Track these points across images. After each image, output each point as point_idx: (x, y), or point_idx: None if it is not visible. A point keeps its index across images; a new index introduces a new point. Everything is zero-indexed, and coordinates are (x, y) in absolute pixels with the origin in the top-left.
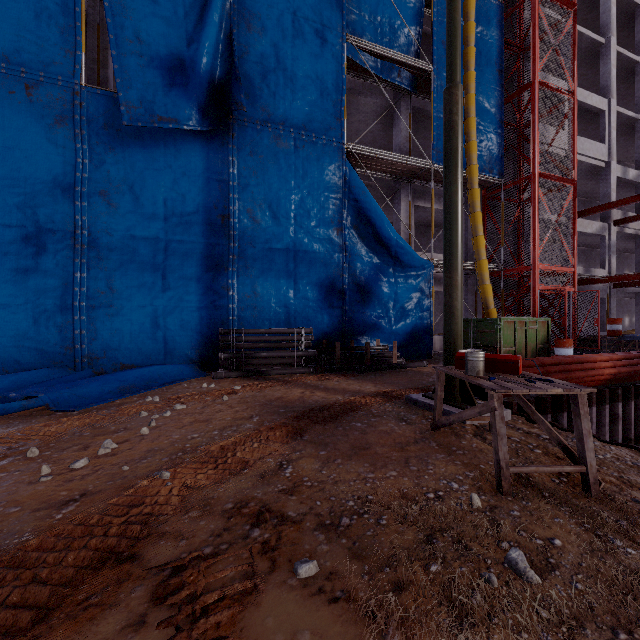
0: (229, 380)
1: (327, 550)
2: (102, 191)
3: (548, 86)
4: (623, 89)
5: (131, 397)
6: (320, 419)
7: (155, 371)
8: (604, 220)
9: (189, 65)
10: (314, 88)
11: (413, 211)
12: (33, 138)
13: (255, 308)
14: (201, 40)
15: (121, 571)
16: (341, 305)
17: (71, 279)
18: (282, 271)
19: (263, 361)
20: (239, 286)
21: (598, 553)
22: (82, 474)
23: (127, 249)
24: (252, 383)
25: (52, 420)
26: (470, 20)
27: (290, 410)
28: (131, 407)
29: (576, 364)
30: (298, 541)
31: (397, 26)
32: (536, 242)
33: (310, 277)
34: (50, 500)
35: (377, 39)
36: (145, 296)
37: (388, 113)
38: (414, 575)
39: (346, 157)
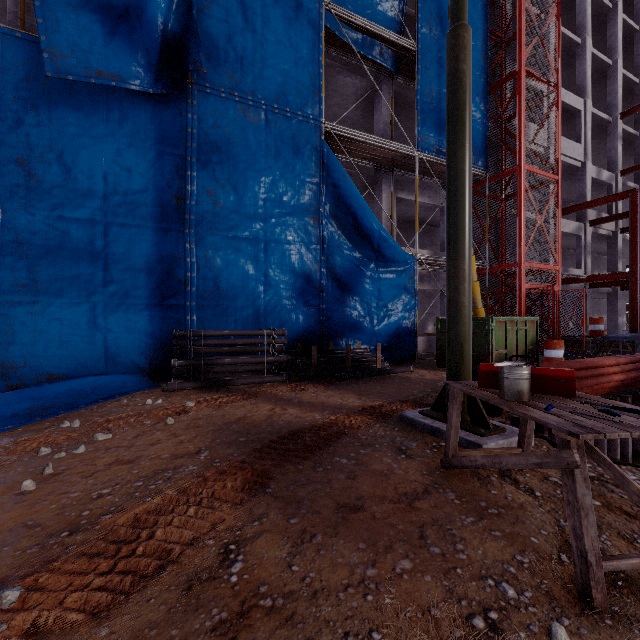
0: (183, 393)
1: None
2: (21, 159)
3: (534, 76)
4: (595, 92)
5: (42, 422)
6: (292, 453)
7: (86, 384)
8: (580, 220)
9: (135, 12)
10: (288, 56)
11: (395, 203)
12: None
13: (218, 306)
14: None
15: None
16: (318, 303)
17: None
18: (251, 263)
19: (227, 368)
20: (199, 280)
21: None
22: None
23: (55, 232)
24: (210, 397)
25: None
26: None
27: (253, 438)
28: (33, 439)
29: (585, 370)
30: None
31: None
32: (522, 238)
33: (283, 271)
34: None
35: (358, 11)
36: (79, 290)
37: (368, 97)
38: None
39: (324, 137)
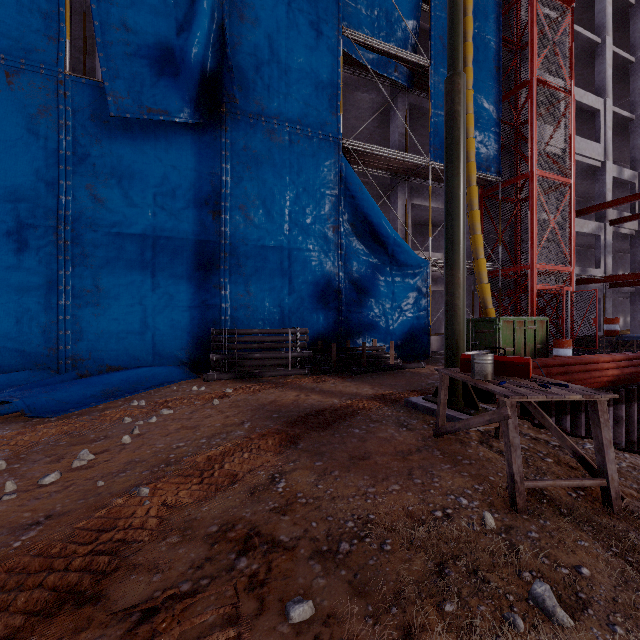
0: (221, 382)
1: (324, 585)
2: (87, 185)
3: (546, 83)
4: (618, 89)
5: (116, 401)
6: (316, 425)
7: (143, 373)
8: (600, 220)
9: (179, 55)
10: (309, 81)
11: (410, 209)
12: (14, 128)
13: (248, 307)
14: (192, 29)
15: (80, 616)
16: (337, 304)
17: (54, 277)
18: (276, 269)
19: (256, 362)
20: (232, 285)
21: (633, 585)
22: (51, 491)
23: (114, 246)
24: (245, 386)
25: (27, 427)
26: (468, 15)
27: (284, 415)
28: (114, 412)
29: (579, 365)
30: (291, 573)
31: (394, 20)
32: (534, 241)
33: (305, 276)
34: (10, 523)
35: (374, 33)
36: (133, 295)
37: (384, 109)
38: (426, 617)
39: (342, 153)
